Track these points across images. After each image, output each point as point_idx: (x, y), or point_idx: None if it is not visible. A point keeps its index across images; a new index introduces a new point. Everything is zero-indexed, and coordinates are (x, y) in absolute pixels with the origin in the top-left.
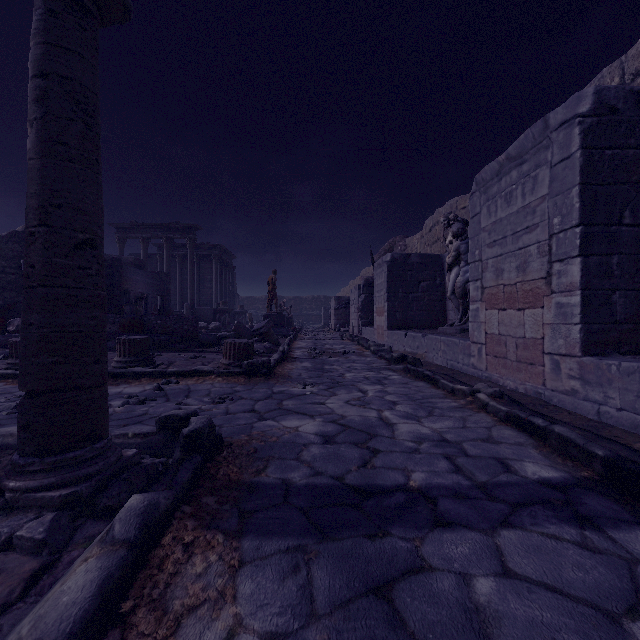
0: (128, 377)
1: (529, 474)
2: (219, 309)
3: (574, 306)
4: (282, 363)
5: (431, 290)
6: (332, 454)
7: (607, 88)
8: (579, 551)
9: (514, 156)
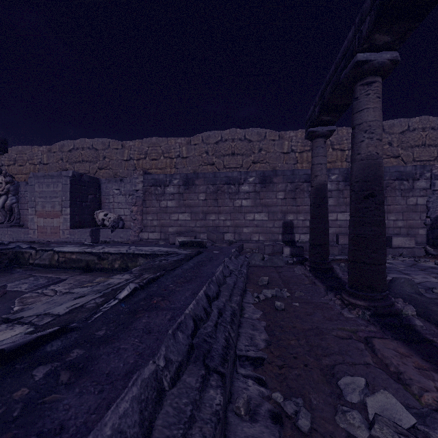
0: None
1: None
2: None
3: (68, 218)
4: None
5: None
6: None
7: (75, 172)
8: None
9: (51, 175)
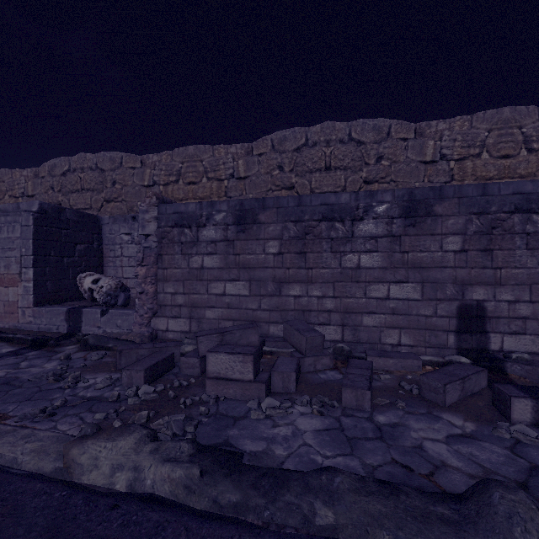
0: None
1: (4, 352)
2: None
3: (31, 287)
4: None
5: None
6: None
7: (45, 203)
8: (15, 359)
9: (3, 210)
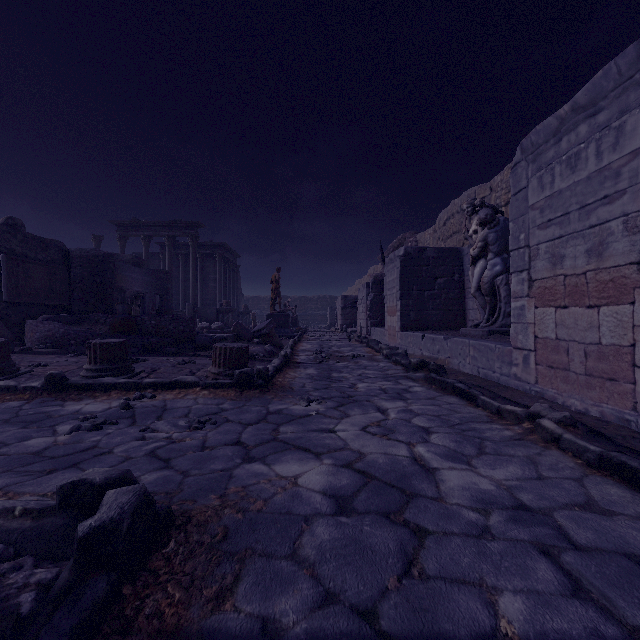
0: (95, 389)
1: None
2: (222, 309)
3: None
4: (283, 370)
5: (449, 287)
6: (351, 542)
7: None
8: None
9: (583, 105)
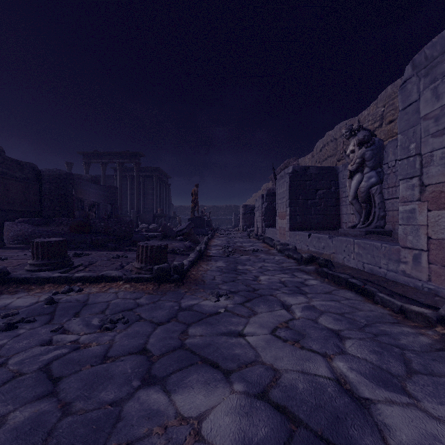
0: (32, 283)
1: None
2: (157, 214)
3: None
4: (197, 263)
5: (327, 197)
6: None
7: None
8: None
9: None
